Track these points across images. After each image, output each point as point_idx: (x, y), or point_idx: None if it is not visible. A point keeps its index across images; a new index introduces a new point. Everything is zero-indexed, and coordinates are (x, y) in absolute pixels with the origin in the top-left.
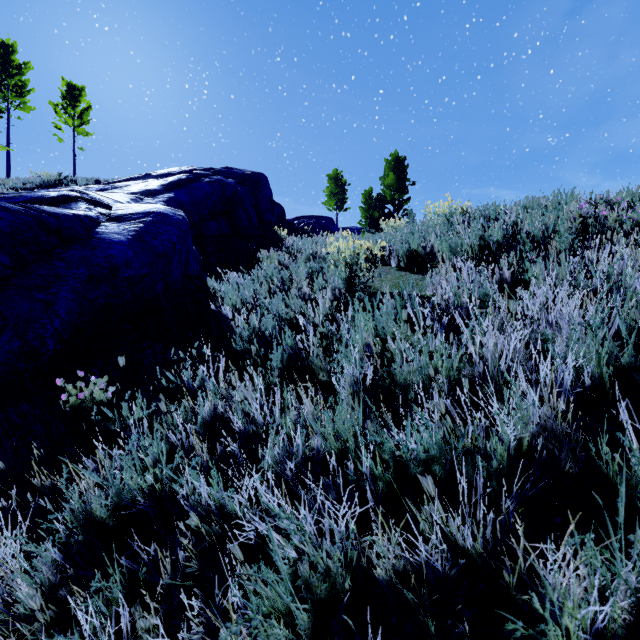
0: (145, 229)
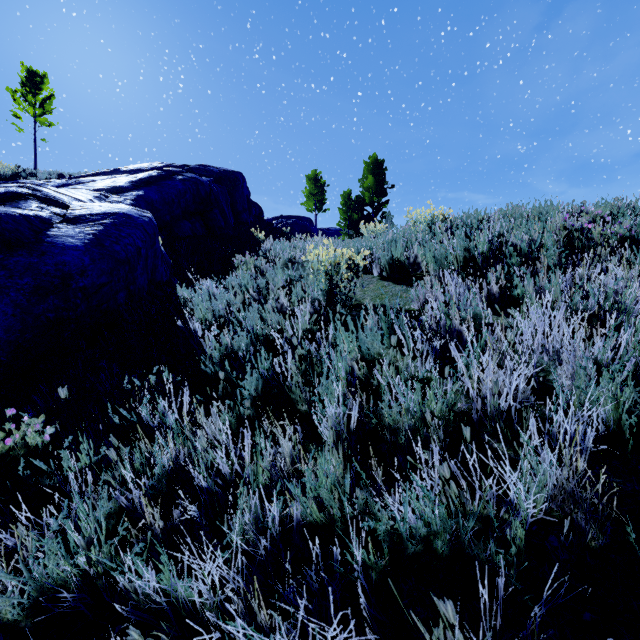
0: (105, 232)
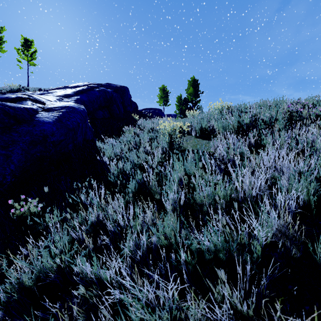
0: (63, 115)
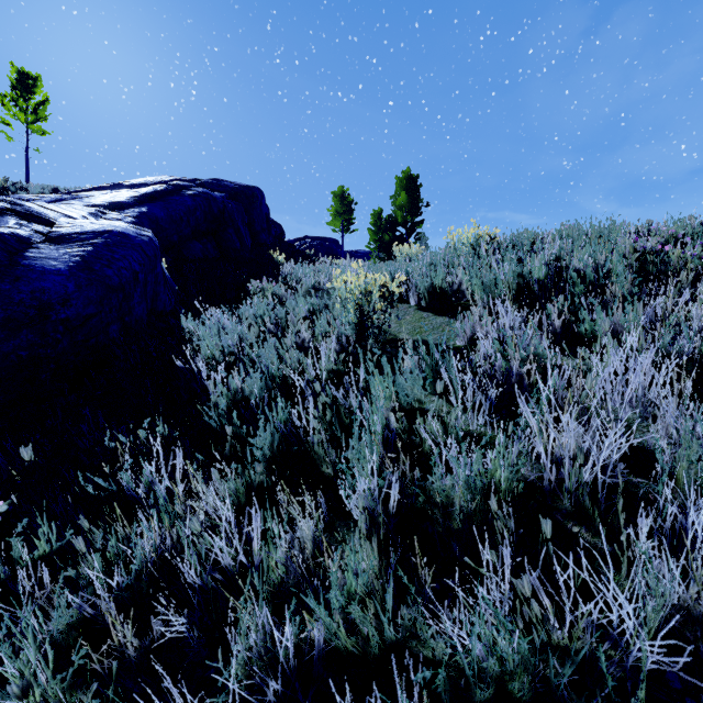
0: (95, 254)
